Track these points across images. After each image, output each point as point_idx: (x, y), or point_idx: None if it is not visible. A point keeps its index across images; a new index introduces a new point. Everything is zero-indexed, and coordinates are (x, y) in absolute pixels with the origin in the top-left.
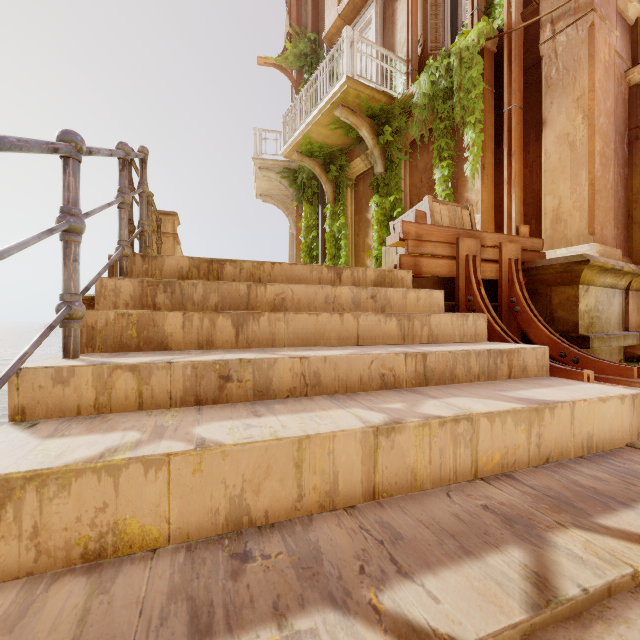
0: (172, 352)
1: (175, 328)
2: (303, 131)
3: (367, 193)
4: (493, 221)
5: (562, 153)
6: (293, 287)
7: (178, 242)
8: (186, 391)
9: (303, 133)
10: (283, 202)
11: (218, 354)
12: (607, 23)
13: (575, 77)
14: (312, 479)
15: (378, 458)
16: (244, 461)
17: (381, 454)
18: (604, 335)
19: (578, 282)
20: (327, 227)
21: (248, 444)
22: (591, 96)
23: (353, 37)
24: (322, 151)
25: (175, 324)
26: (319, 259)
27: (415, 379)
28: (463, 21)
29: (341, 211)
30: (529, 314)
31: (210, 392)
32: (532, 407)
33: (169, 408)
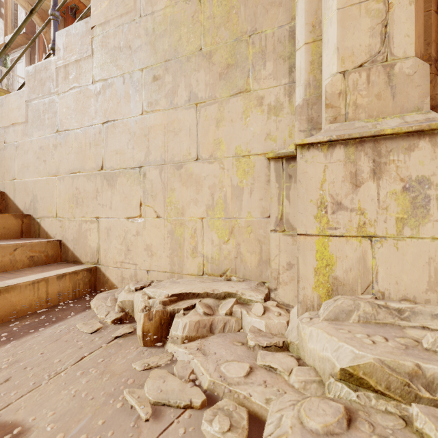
0: None
1: None
2: None
3: None
4: None
5: None
6: None
7: None
8: None
9: None
10: None
11: None
12: None
13: None
14: None
15: None
16: None
17: None
18: None
19: None
20: None
21: None
22: None
23: (3, 70)
24: None
25: None
26: None
27: None
28: None
29: None
30: None
31: None
32: None
33: None
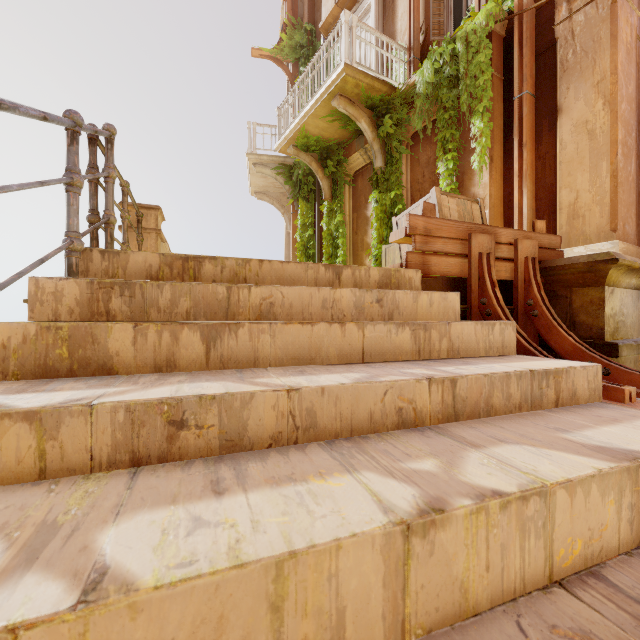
0: (115, 379)
1: (123, 345)
2: (299, 123)
3: (366, 189)
4: (502, 217)
5: (580, 142)
6: (283, 289)
7: (162, 239)
8: (116, 446)
9: (299, 126)
10: (279, 200)
11: (175, 383)
12: (629, 1)
13: (595, 59)
14: (300, 627)
15: (409, 573)
16: (174, 615)
17: (414, 566)
18: (632, 342)
19: (603, 283)
20: (324, 225)
21: (182, 583)
22: (613, 79)
23: (352, 22)
24: (319, 145)
25: (123, 339)
26: (316, 258)
27: (442, 413)
28: (469, 5)
29: (339, 208)
30: (549, 319)
31: (154, 445)
32: (623, 466)
33: (89, 473)
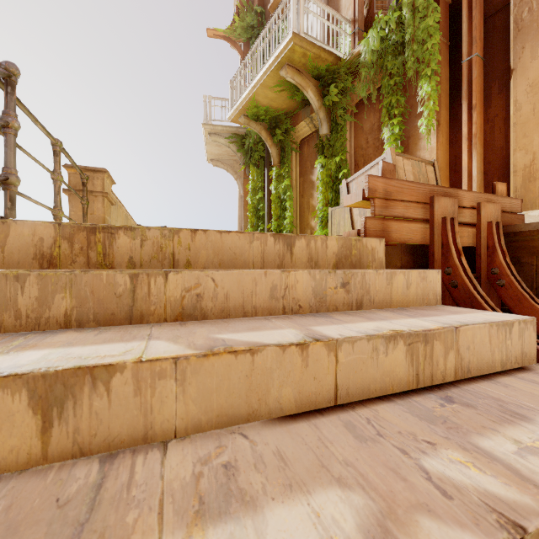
0: None
1: None
2: (249, 94)
3: (311, 156)
4: (447, 181)
5: (537, 103)
6: (216, 275)
7: (111, 202)
8: None
9: (249, 96)
10: (232, 166)
11: None
12: None
13: None
14: None
15: None
16: None
17: None
18: None
19: None
20: (273, 189)
21: None
22: None
23: None
24: (268, 115)
25: None
26: (265, 219)
27: None
28: None
29: (286, 173)
30: (519, 290)
31: None
32: None
33: None
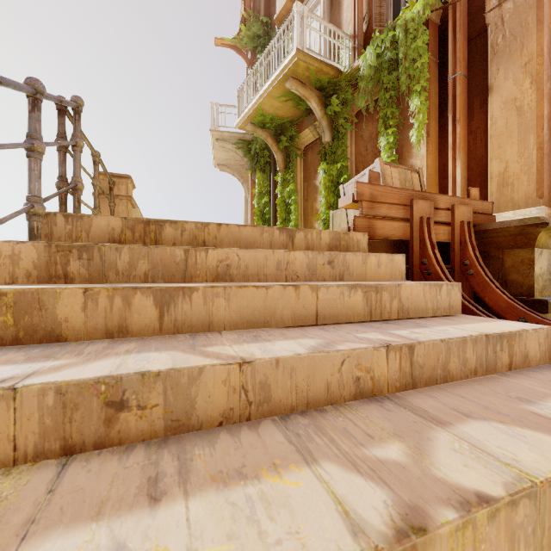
0: (61, 347)
1: (72, 311)
2: (256, 103)
3: (315, 161)
4: (437, 186)
5: (509, 118)
6: (239, 252)
7: (133, 205)
8: (45, 433)
9: (256, 105)
10: (238, 171)
11: (120, 354)
12: None
13: (523, 43)
14: None
15: None
16: None
17: None
18: None
19: (533, 245)
20: (278, 193)
21: None
22: (539, 61)
23: (303, 12)
24: (274, 123)
25: (72, 305)
26: (271, 222)
27: (399, 380)
28: None
29: (291, 178)
30: (484, 277)
31: (89, 430)
32: None
33: (12, 465)
